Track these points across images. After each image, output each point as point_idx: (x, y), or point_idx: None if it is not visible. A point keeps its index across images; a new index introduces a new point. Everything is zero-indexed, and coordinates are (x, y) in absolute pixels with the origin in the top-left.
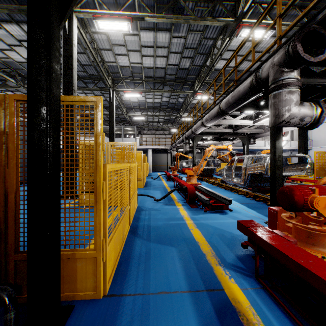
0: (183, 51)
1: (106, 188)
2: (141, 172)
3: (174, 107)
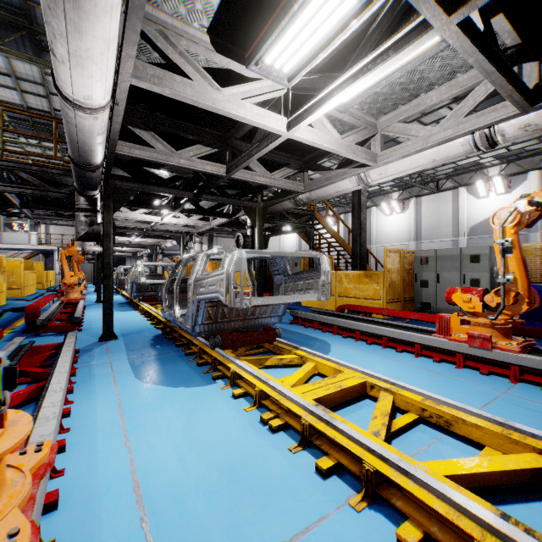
0: None
1: None
2: (23, 280)
3: None
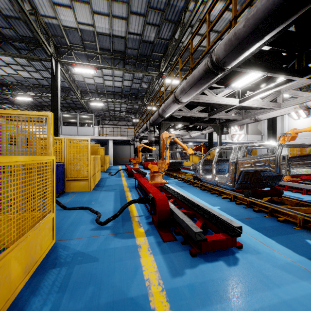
0: (147, 13)
1: None
2: (88, 168)
3: (137, 94)
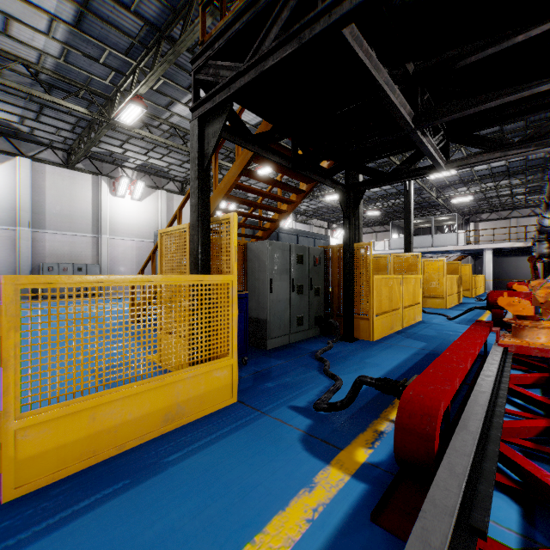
0: None
1: (374, 287)
2: (444, 287)
3: (544, 164)
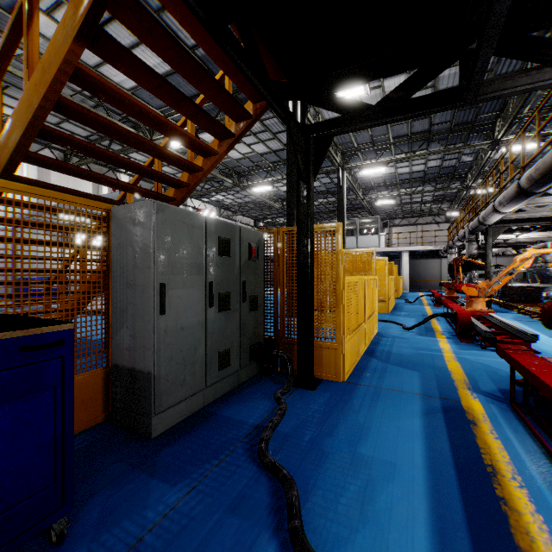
0: None
1: (345, 295)
2: (386, 289)
3: (453, 173)
